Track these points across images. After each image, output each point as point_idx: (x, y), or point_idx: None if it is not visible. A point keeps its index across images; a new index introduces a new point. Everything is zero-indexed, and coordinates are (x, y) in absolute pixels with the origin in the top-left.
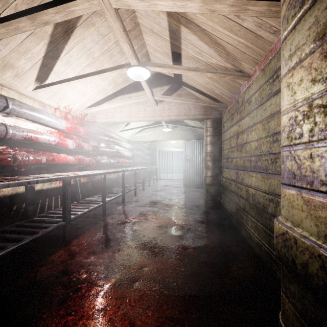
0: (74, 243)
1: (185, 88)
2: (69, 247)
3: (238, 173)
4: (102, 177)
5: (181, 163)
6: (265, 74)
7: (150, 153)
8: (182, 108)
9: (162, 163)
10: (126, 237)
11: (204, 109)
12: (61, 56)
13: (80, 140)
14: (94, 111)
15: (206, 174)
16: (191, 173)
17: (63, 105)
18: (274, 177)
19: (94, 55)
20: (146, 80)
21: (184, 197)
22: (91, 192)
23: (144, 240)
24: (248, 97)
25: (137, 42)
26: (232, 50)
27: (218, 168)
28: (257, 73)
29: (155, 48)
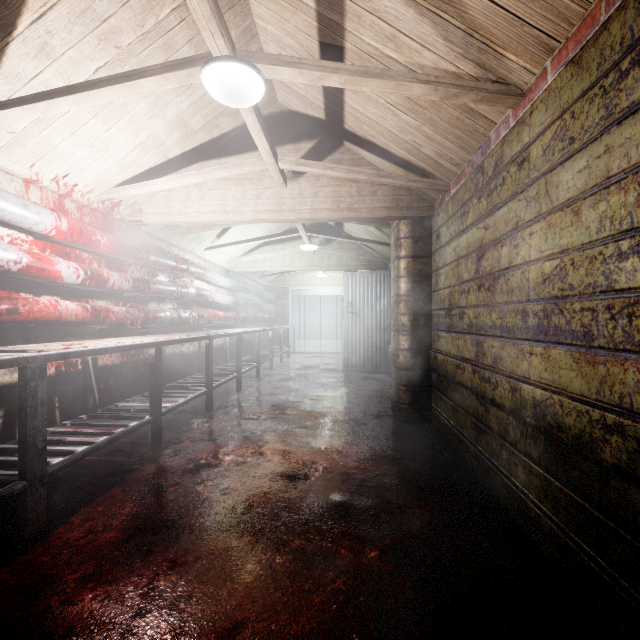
0: (51, 543)
1: (351, 146)
2: (32, 556)
3: (484, 344)
4: (152, 354)
5: (338, 320)
6: (584, 70)
7: (275, 298)
8: (344, 193)
9: (300, 320)
10: (201, 514)
11: (394, 196)
12: (20, 29)
13: (103, 264)
14: (135, 194)
15: (398, 345)
16: (361, 342)
17: (49, 174)
18: (621, 359)
19: (120, 41)
20: (258, 112)
21: (346, 395)
22: (133, 388)
23: (249, 523)
24: (515, 151)
25: (234, 21)
26: (483, 16)
27: (425, 331)
28: (549, 78)
29: (279, 40)
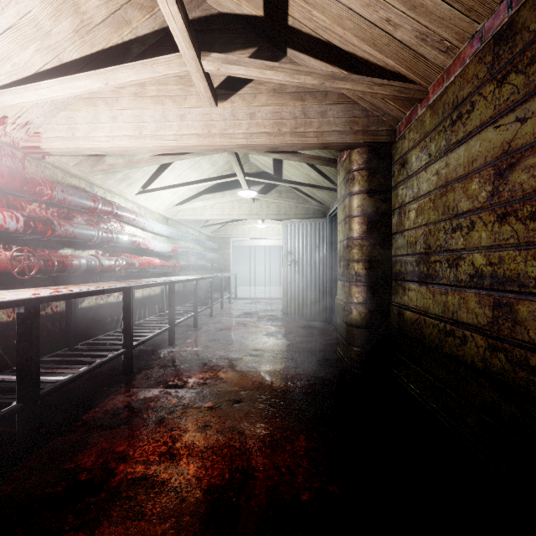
0: None
1: (295, 55)
2: None
3: (517, 306)
4: (20, 315)
5: (276, 268)
6: None
7: (218, 247)
8: (287, 114)
9: (242, 268)
10: None
11: (347, 118)
12: None
13: None
14: (16, 104)
15: (350, 298)
16: (300, 289)
17: None
18: None
19: None
20: None
21: (287, 349)
22: None
23: None
24: None
25: None
26: None
27: (383, 282)
28: None
29: None
